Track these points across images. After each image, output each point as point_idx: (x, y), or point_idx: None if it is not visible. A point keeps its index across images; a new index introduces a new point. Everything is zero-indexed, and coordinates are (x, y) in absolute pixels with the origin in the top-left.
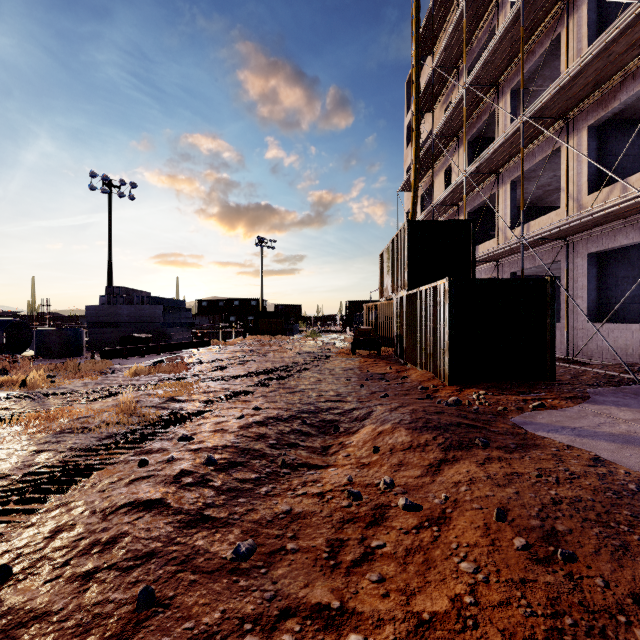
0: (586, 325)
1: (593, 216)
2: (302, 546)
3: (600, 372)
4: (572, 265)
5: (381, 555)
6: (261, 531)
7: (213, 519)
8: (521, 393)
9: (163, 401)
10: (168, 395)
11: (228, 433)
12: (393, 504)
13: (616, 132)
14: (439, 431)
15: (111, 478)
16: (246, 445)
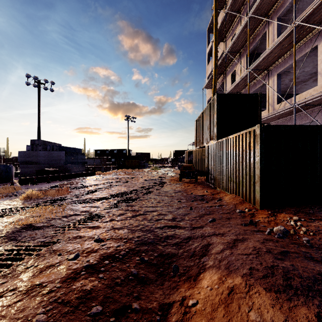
0: None
1: None
2: None
3: None
4: None
5: None
6: None
7: None
8: None
9: (18, 229)
10: (25, 223)
11: (41, 296)
12: None
13: None
14: (316, 300)
15: None
16: None
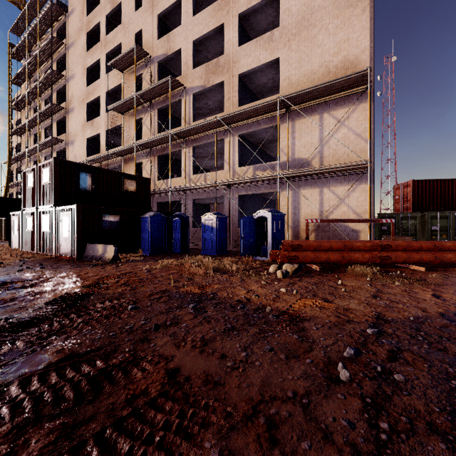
0: None
1: None
2: None
3: None
4: None
5: None
6: None
7: None
8: None
9: None
10: None
11: None
12: None
13: None
14: None
15: None
16: None
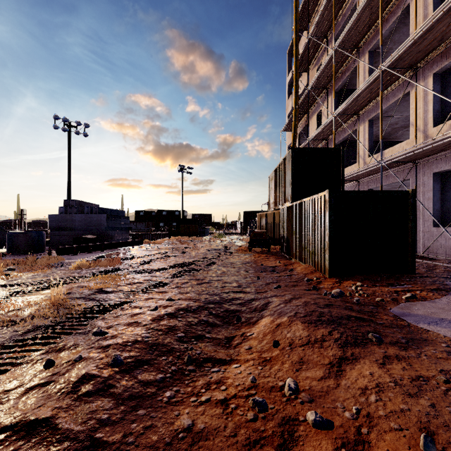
0: (432, 229)
1: (444, 141)
2: None
3: (450, 266)
4: (420, 182)
5: None
6: None
7: (103, 445)
8: (390, 285)
9: (92, 292)
10: (97, 287)
11: (140, 326)
12: (301, 417)
13: None
14: (333, 325)
15: (10, 384)
16: (155, 339)
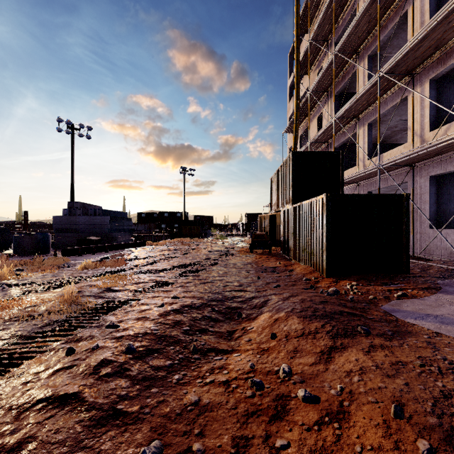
0: (428, 230)
1: (437, 146)
2: (208, 446)
3: (443, 267)
4: (417, 185)
5: None
6: (169, 427)
7: (124, 414)
8: (384, 284)
9: (101, 291)
10: (105, 286)
11: (149, 321)
12: (293, 394)
13: (450, 84)
14: (326, 319)
15: (38, 367)
16: (163, 332)
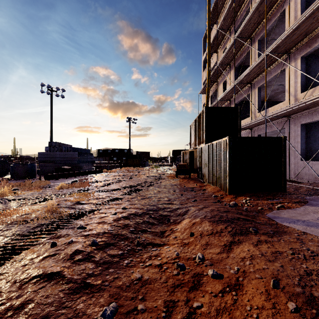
0: (299, 162)
1: (306, 103)
2: (148, 307)
3: (310, 187)
4: (292, 130)
5: (200, 314)
6: (122, 294)
7: (91, 286)
8: (269, 199)
9: (73, 204)
10: (76, 200)
11: (106, 224)
12: (205, 273)
13: (315, 60)
14: (228, 223)
15: (32, 255)
16: (116, 232)
